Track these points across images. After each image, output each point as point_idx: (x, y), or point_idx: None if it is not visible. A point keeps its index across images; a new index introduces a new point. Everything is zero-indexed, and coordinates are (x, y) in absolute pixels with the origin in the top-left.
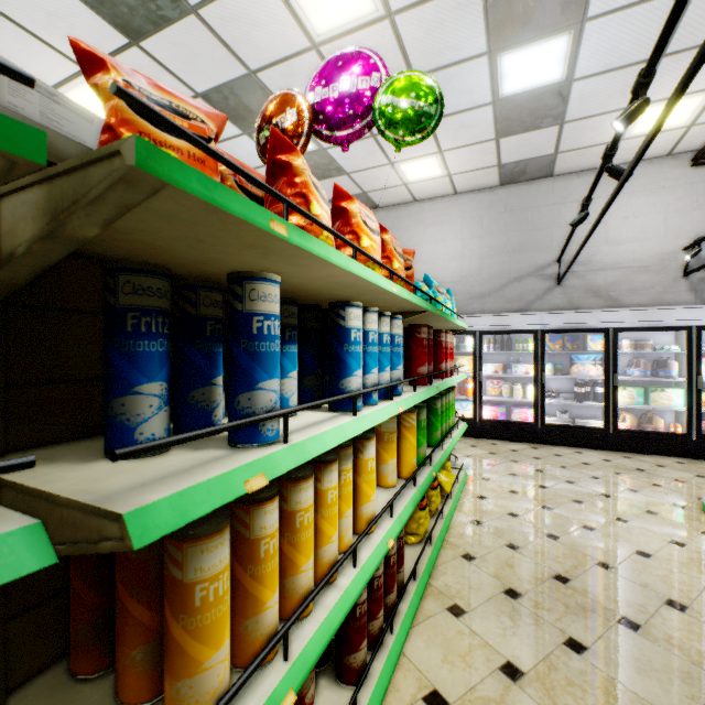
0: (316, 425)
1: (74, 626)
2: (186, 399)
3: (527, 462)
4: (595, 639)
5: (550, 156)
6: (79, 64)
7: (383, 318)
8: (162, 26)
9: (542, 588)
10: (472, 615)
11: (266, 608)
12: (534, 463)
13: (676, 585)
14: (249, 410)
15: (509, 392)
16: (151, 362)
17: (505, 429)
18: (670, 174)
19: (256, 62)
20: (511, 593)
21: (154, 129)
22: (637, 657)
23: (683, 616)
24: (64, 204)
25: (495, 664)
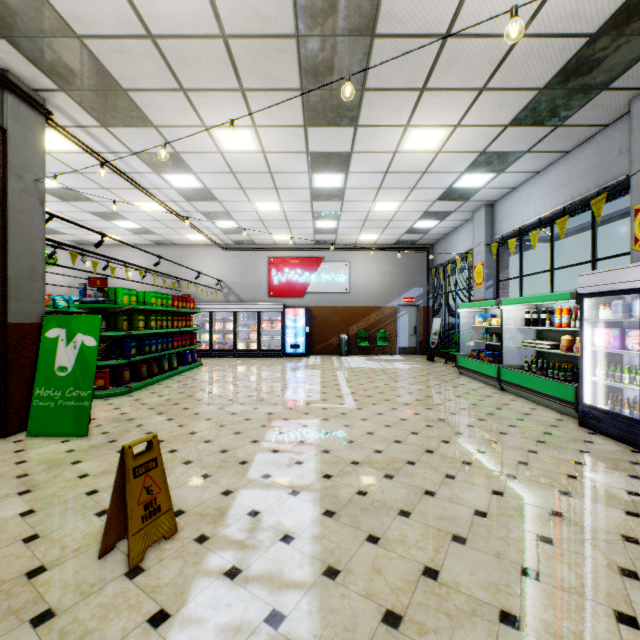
0: None
1: None
2: None
3: None
4: None
5: (168, 240)
6: None
7: None
8: None
9: None
10: None
11: None
12: None
13: None
14: None
15: None
16: None
17: None
18: (218, 252)
19: None
20: None
21: None
22: None
23: None
24: None
25: None
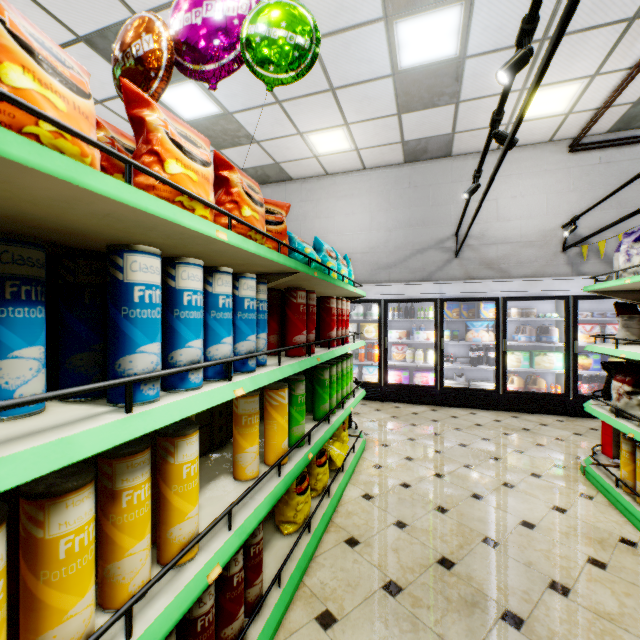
0: (14, 441)
1: None
2: None
3: (425, 425)
4: None
5: (448, 136)
6: None
7: (219, 276)
8: None
9: (425, 578)
10: (343, 624)
11: None
12: (432, 426)
13: (559, 561)
14: None
15: (412, 357)
16: None
17: (408, 392)
18: (551, 159)
19: (139, 3)
20: (391, 587)
21: None
22: None
23: (566, 602)
24: None
25: None
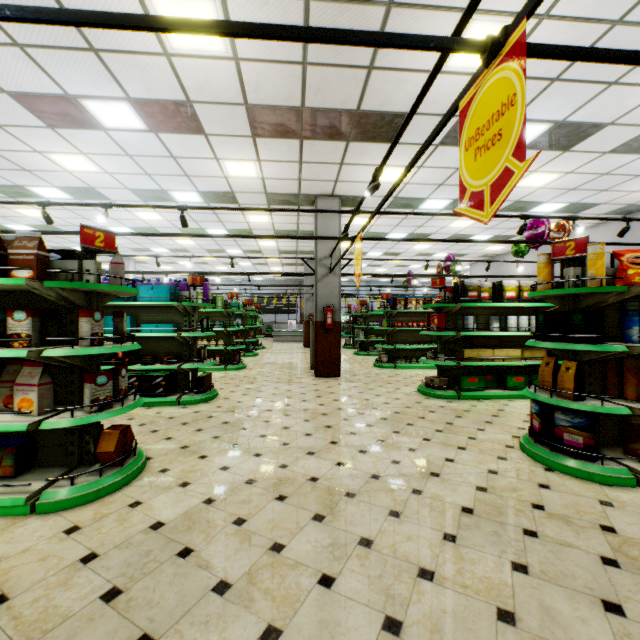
0: None
1: (608, 384)
2: None
3: None
4: None
5: None
6: (613, 255)
7: None
8: (586, 138)
9: None
10: None
11: None
12: None
13: None
14: None
15: None
16: (635, 322)
17: None
18: None
19: None
20: None
21: (635, 266)
22: None
23: None
24: (622, 293)
25: None
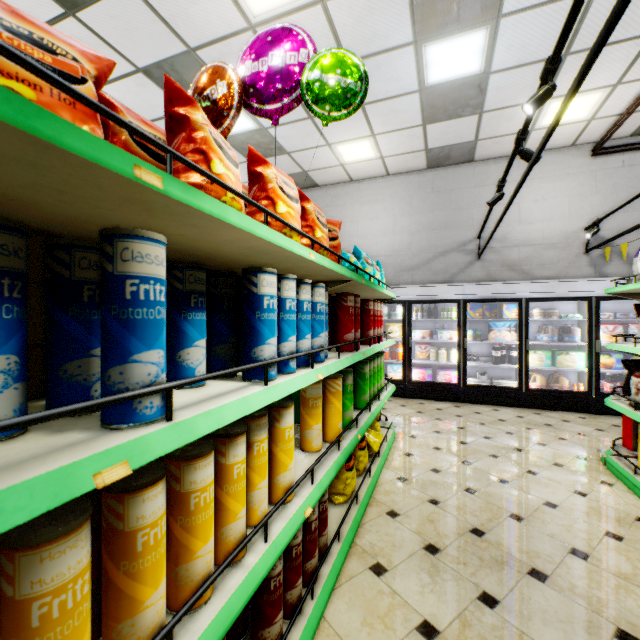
0: (218, 398)
1: None
2: (58, 372)
3: (450, 419)
4: (506, 592)
5: (471, 143)
6: None
7: (304, 286)
8: None
9: (459, 543)
10: (393, 573)
11: (144, 608)
12: (457, 420)
13: (579, 534)
14: (121, 385)
15: (435, 356)
16: None
17: (431, 389)
18: (573, 162)
19: (194, 39)
20: (431, 548)
21: (1, 57)
22: (544, 608)
23: (585, 564)
24: None
25: (412, 624)
